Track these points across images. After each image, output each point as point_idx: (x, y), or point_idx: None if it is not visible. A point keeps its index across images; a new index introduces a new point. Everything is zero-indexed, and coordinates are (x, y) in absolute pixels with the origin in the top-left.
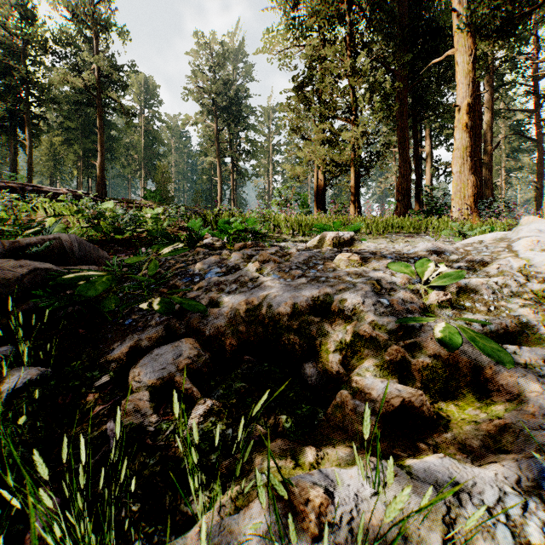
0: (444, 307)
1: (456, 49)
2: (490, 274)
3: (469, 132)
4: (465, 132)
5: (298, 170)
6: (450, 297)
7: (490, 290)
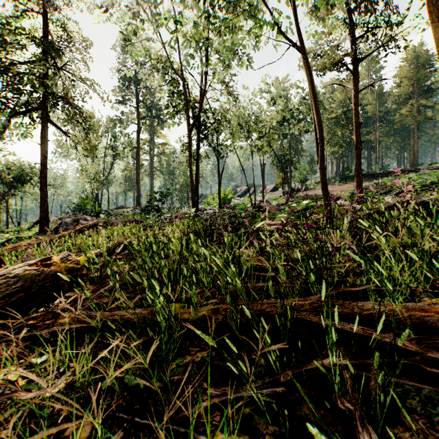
0: None
1: None
2: None
3: None
4: None
5: None
6: None
7: None
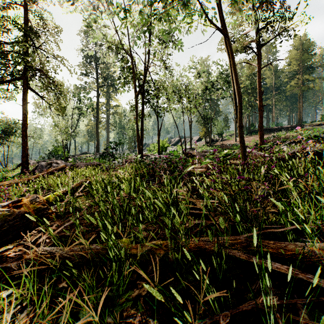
0: None
1: None
2: None
3: None
4: None
5: None
6: None
7: None
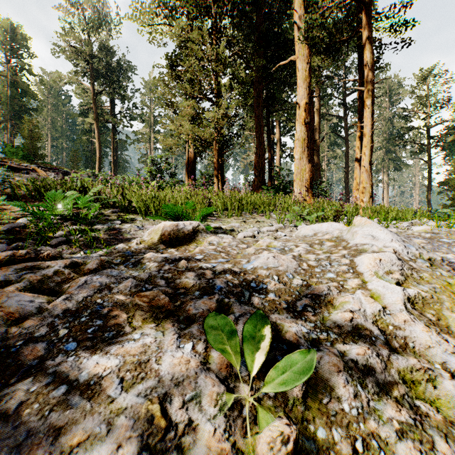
0: None
1: (297, 56)
2: (344, 331)
3: (307, 126)
4: (304, 126)
5: (169, 142)
6: (294, 436)
7: (351, 385)
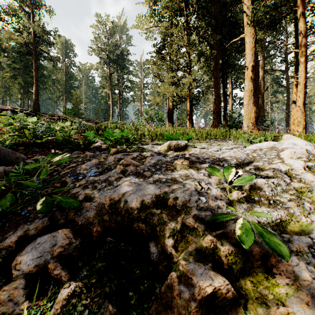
0: (242, 202)
1: (246, 34)
2: (269, 175)
3: (253, 82)
4: (250, 81)
5: (157, 99)
6: (246, 194)
7: (270, 188)
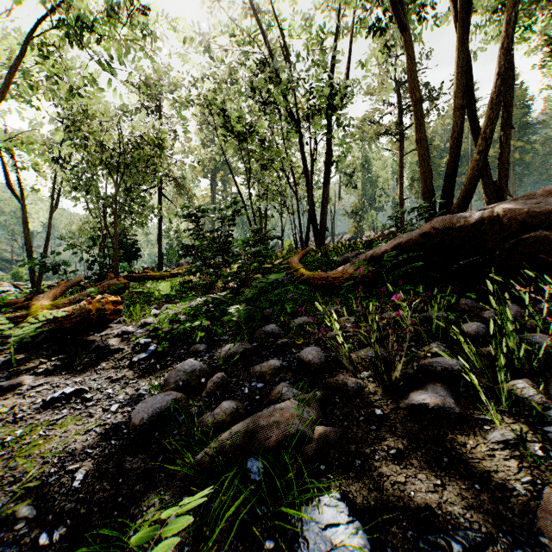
0: None
1: None
2: None
3: None
4: None
5: None
6: None
7: None
